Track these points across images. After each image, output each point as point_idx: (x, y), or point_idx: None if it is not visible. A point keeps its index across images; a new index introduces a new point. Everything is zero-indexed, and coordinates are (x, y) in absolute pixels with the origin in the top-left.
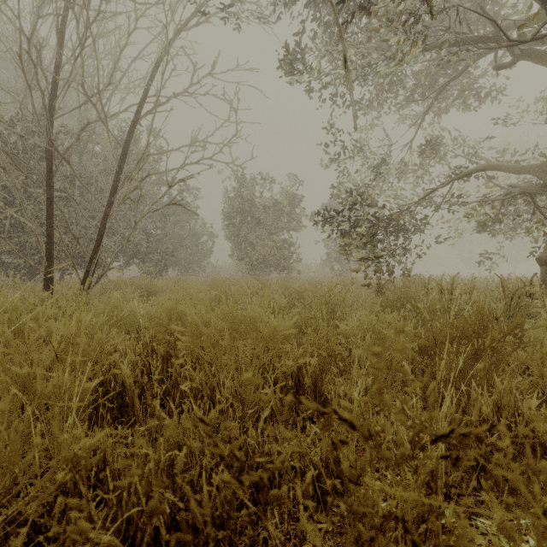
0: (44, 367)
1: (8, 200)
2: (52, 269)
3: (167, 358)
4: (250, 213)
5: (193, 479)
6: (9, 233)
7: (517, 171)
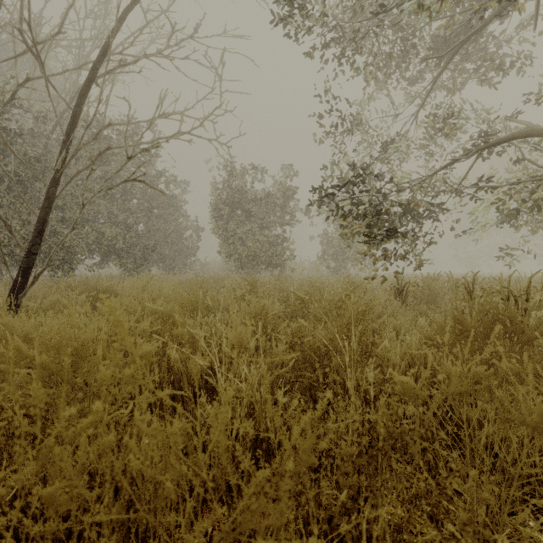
0: None
1: None
2: None
3: None
4: (240, 205)
5: None
6: None
7: None
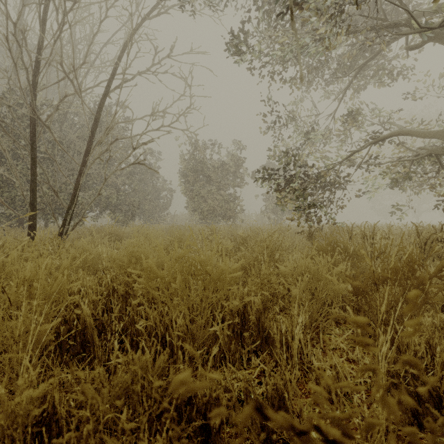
0: (16, 305)
1: (1, 161)
2: (35, 218)
3: (126, 297)
4: (202, 172)
5: (140, 428)
6: (1, 188)
7: (426, 136)
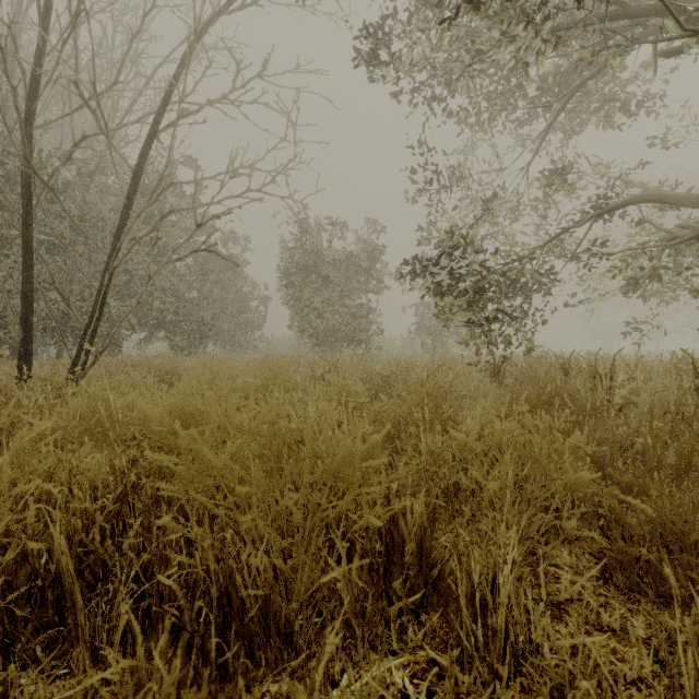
0: None
1: None
2: (30, 343)
3: (157, 499)
4: (316, 269)
5: None
6: None
7: (692, 204)
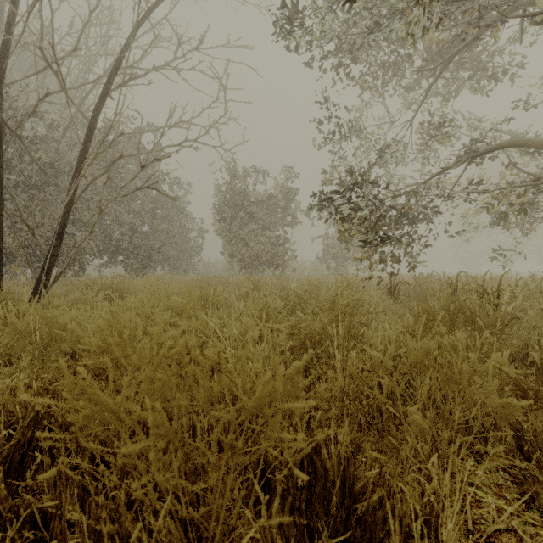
0: None
1: None
2: (0, 266)
3: (68, 427)
4: (242, 207)
5: None
6: None
7: None
